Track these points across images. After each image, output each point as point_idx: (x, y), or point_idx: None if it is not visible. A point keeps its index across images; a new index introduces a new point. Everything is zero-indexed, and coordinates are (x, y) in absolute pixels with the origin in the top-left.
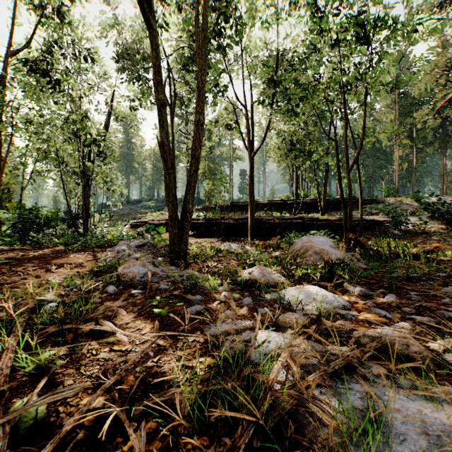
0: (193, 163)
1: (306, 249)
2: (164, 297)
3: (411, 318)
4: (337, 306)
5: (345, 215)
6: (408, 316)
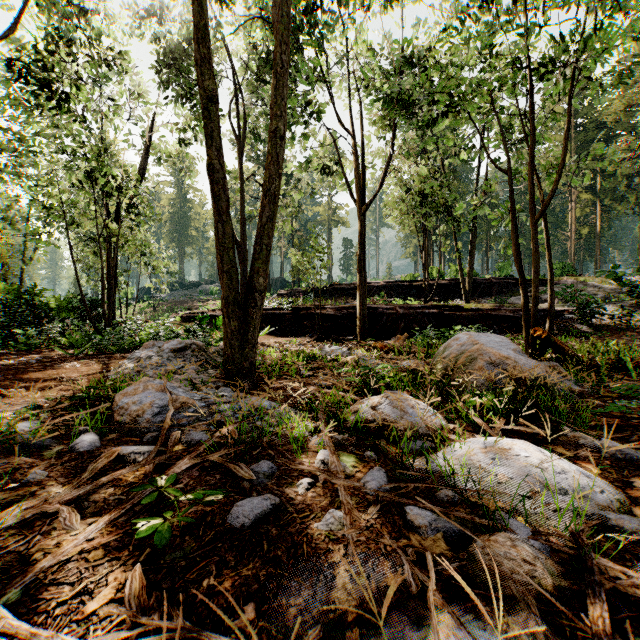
0: (265, 204)
1: (472, 357)
2: (190, 466)
3: None
4: (600, 501)
5: (525, 297)
6: None
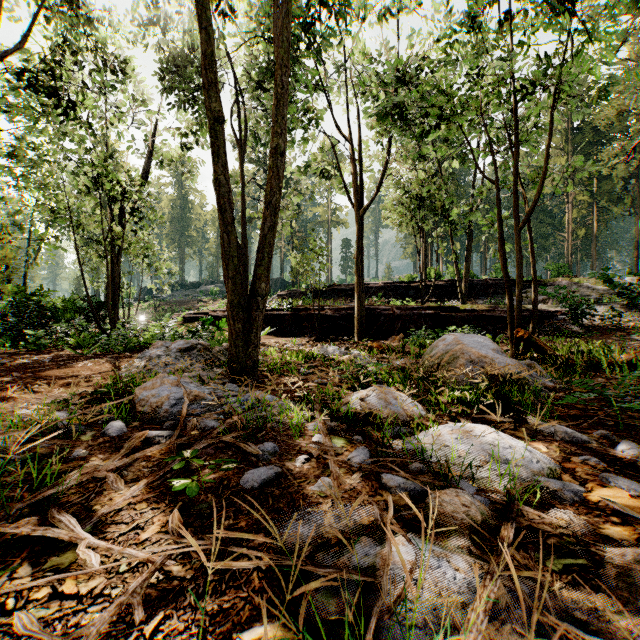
0: (267, 215)
1: (455, 356)
2: (206, 446)
3: None
4: (536, 469)
5: (510, 300)
6: None
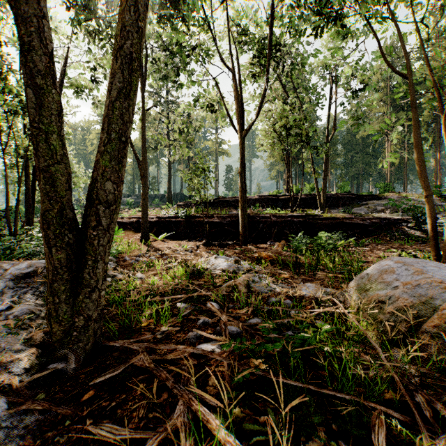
0: (116, 69)
1: None
2: None
3: None
4: None
5: (432, 211)
6: None
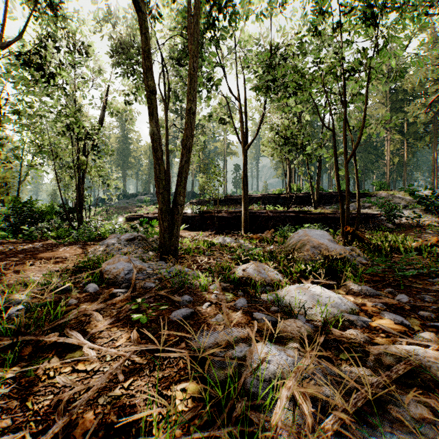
0: (184, 153)
1: (304, 243)
2: (148, 298)
3: (433, 326)
4: (344, 309)
5: (342, 207)
6: (429, 323)
